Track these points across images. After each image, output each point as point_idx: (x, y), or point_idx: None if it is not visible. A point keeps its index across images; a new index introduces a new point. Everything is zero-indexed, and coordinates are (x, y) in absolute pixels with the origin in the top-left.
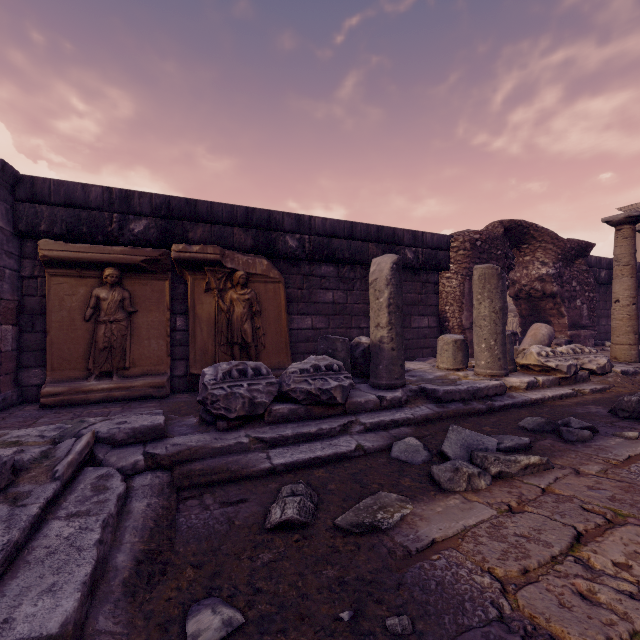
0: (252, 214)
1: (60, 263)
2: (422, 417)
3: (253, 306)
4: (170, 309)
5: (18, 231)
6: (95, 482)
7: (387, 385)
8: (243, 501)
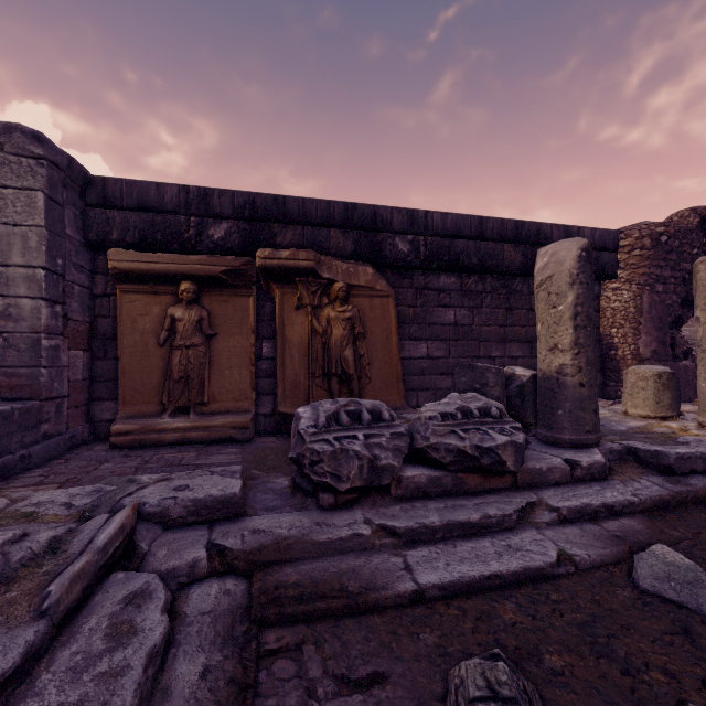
0: (353, 211)
1: (131, 277)
2: (653, 501)
3: (355, 327)
4: (255, 332)
5: (89, 241)
6: (118, 611)
7: (572, 441)
8: (379, 680)
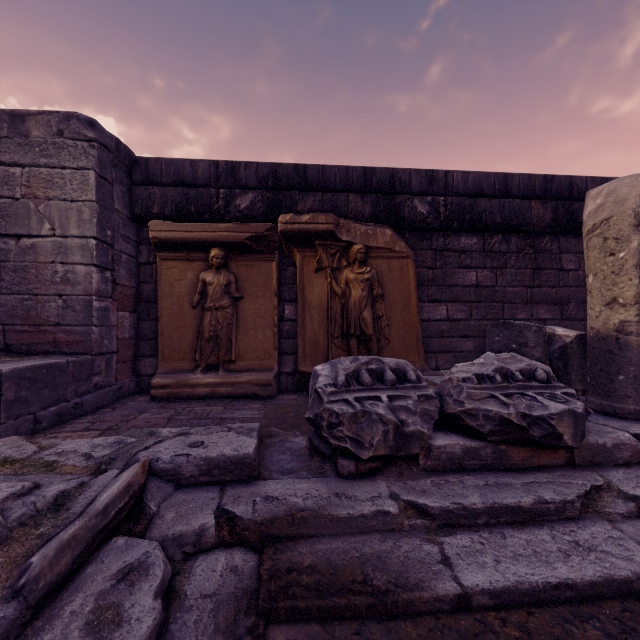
0: (371, 175)
1: (169, 245)
2: None
3: (374, 288)
4: (277, 295)
5: (134, 215)
6: (108, 589)
7: (638, 412)
8: None
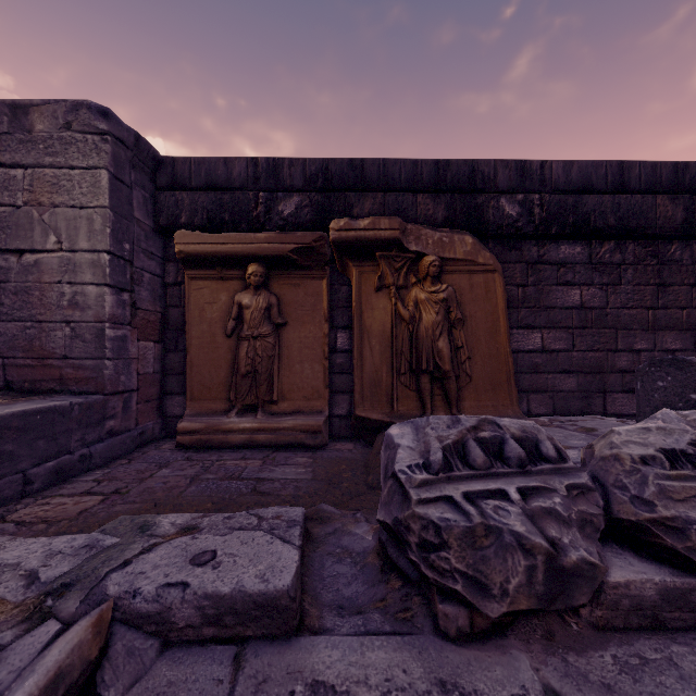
0: (445, 170)
1: (198, 261)
2: None
3: (451, 311)
4: (328, 320)
5: (159, 226)
6: None
7: None
8: None
